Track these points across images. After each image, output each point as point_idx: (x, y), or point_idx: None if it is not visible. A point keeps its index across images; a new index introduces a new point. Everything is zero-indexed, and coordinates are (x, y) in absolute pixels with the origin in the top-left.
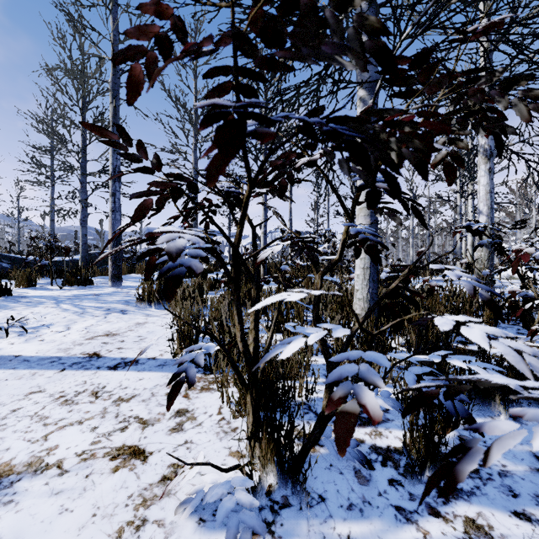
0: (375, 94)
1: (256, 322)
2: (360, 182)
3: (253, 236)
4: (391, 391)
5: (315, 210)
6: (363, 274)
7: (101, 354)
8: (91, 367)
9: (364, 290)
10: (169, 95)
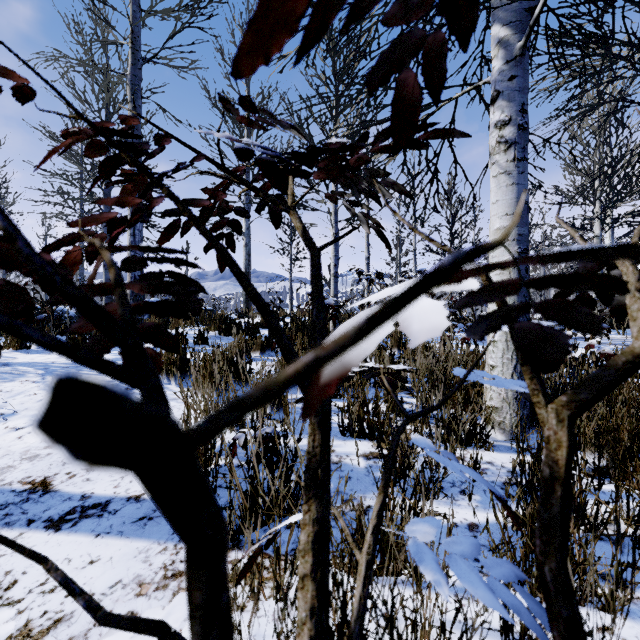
0: (530, 28)
1: (319, 553)
2: (499, 184)
3: (314, 270)
4: (636, 631)
5: (397, 246)
6: (505, 340)
7: (53, 483)
8: (17, 520)
9: (506, 368)
10: (215, 104)
